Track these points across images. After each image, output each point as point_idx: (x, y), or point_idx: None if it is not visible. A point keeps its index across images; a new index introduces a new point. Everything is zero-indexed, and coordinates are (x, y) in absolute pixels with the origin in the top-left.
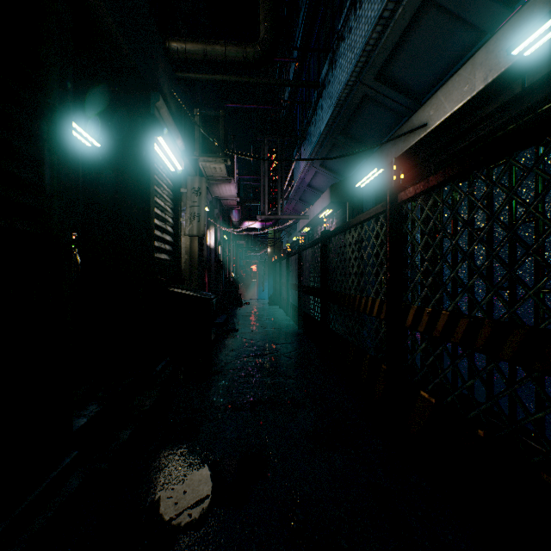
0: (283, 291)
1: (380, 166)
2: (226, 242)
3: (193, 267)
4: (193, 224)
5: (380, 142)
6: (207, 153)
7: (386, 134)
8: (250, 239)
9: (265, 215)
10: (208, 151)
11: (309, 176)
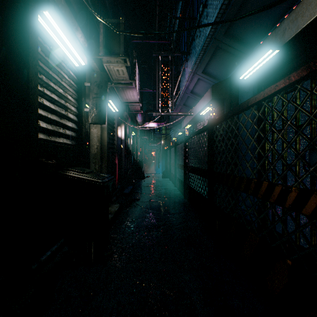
0: (172, 169)
1: (276, 47)
2: (134, 136)
3: (103, 152)
4: (95, 113)
5: (263, 37)
6: (109, 55)
7: (271, 26)
8: (151, 136)
9: (159, 112)
10: (111, 53)
11: (192, 84)
